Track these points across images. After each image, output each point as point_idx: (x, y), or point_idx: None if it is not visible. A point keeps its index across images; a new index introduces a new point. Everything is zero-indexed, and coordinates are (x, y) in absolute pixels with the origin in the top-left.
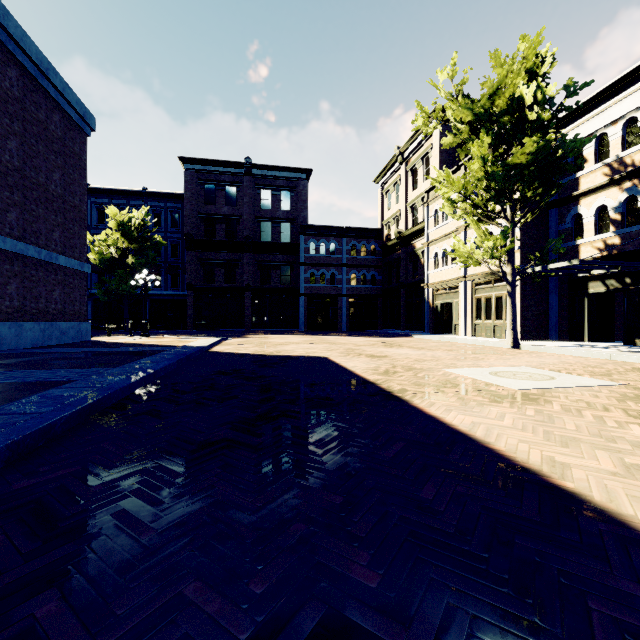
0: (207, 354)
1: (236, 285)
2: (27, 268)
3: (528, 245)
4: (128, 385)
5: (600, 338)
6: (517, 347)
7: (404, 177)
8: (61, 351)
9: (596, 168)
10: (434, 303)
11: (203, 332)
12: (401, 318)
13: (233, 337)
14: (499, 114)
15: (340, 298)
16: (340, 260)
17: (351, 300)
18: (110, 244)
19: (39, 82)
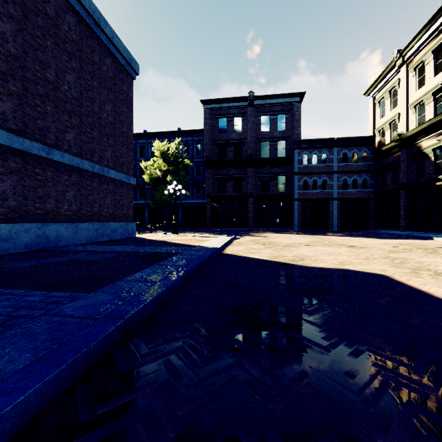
0: (220, 258)
1: (242, 193)
2: (83, 179)
3: None
4: None
5: None
6: None
7: (405, 79)
8: (94, 249)
9: None
10: None
11: (217, 230)
12: (400, 219)
13: (241, 235)
14: None
15: (331, 201)
16: (331, 168)
17: (342, 203)
18: (156, 167)
19: (93, 30)
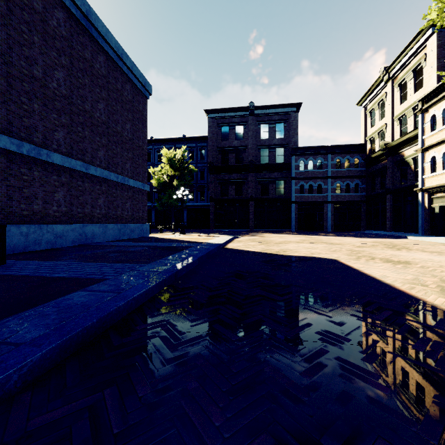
0: (223, 251)
1: (243, 197)
2: (110, 188)
3: None
4: (144, 291)
5: None
6: None
7: (390, 93)
8: (125, 244)
9: None
10: (430, 206)
11: (220, 231)
12: (387, 221)
13: (241, 235)
14: None
15: (326, 204)
16: (326, 173)
17: (335, 206)
18: (163, 173)
19: (117, 64)
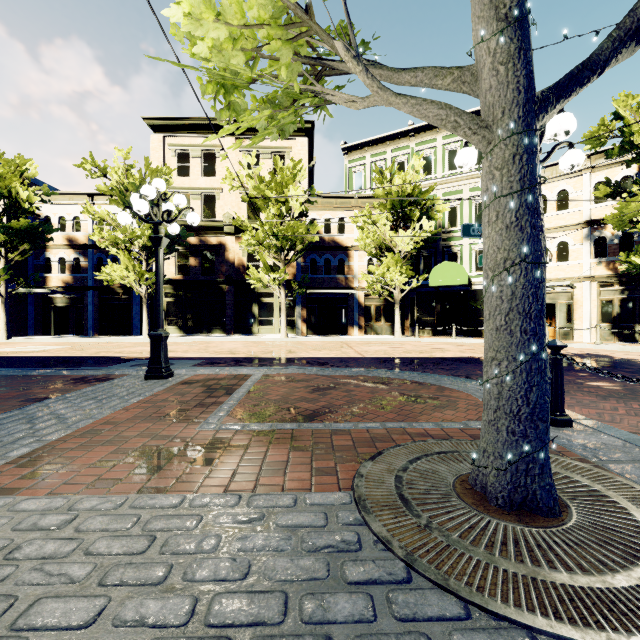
0: None
1: None
2: None
3: (13, 270)
4: None
5: (62, 333)
6: (10, 340)
7: None
8: None
9: (60, 235)
10: None
11: None
12: None
13: None
14: (0, 191)
15: None
16: None
17: None
18: None
19: None
